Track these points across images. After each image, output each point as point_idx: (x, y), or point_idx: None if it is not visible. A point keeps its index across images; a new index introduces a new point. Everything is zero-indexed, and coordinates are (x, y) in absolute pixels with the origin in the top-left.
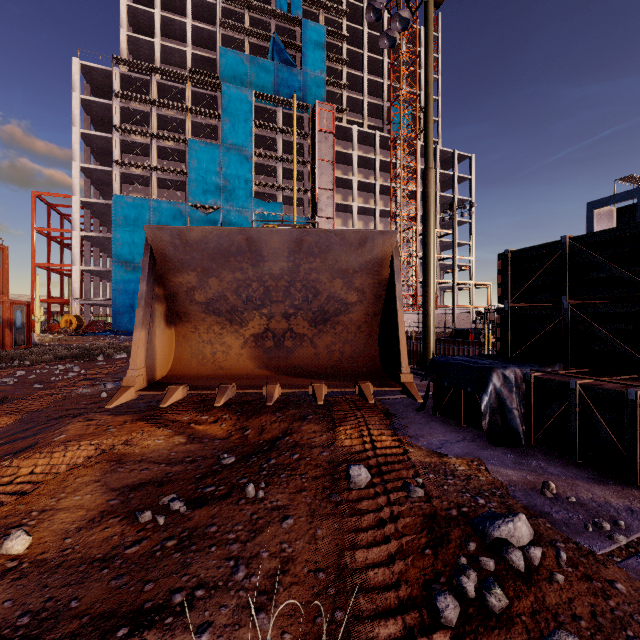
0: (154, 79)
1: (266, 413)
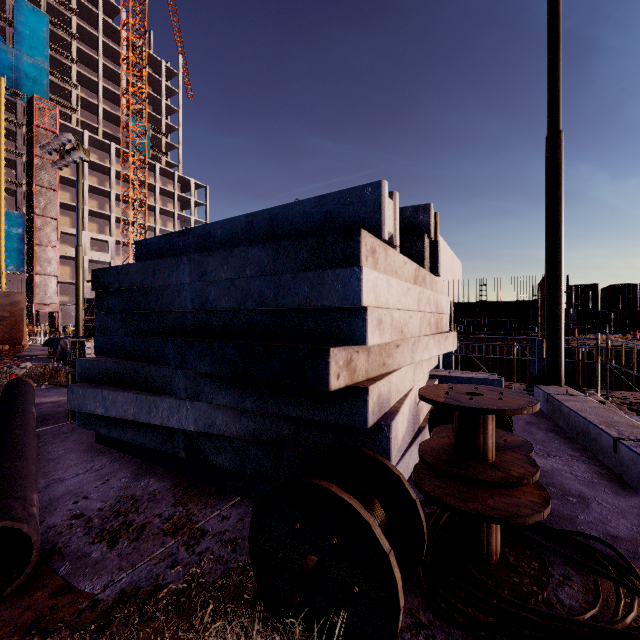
0: None
1: None
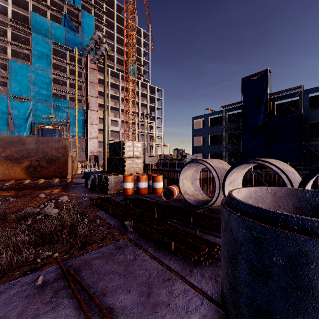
0: None
1: (27, 189)
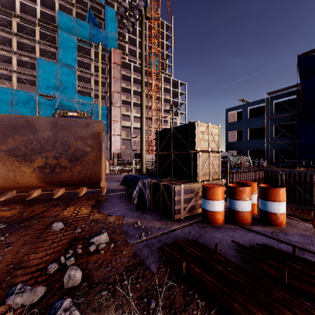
0: (15, 20)
1: (39, 204)
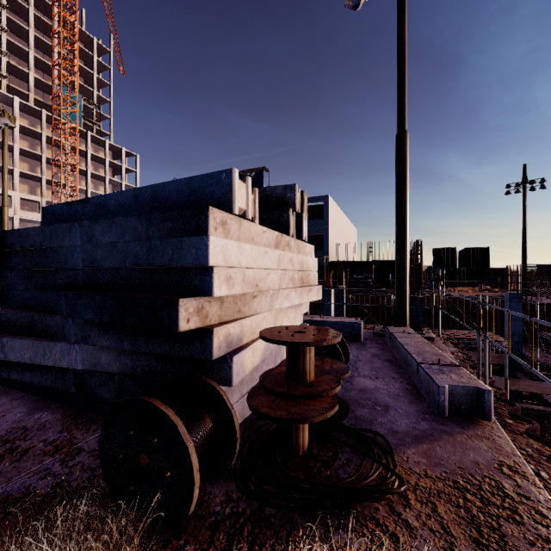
0: None
1: None
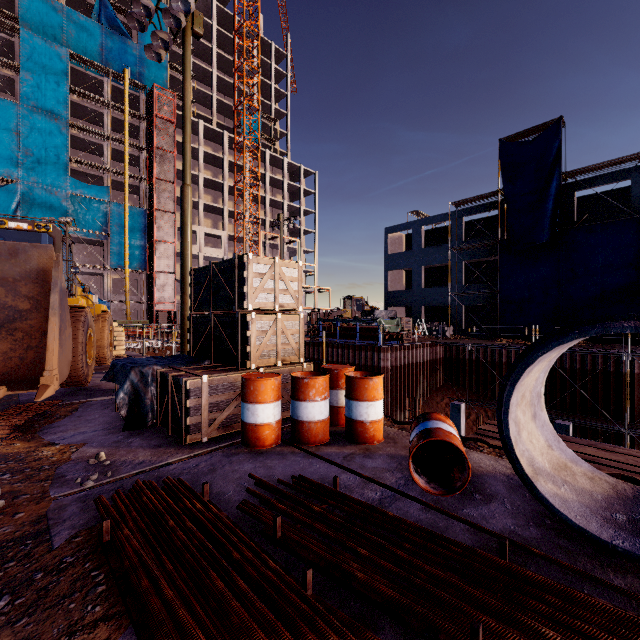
0: None
1: None
